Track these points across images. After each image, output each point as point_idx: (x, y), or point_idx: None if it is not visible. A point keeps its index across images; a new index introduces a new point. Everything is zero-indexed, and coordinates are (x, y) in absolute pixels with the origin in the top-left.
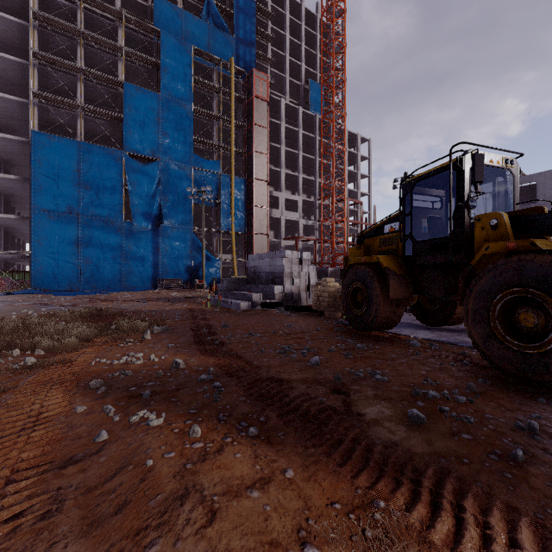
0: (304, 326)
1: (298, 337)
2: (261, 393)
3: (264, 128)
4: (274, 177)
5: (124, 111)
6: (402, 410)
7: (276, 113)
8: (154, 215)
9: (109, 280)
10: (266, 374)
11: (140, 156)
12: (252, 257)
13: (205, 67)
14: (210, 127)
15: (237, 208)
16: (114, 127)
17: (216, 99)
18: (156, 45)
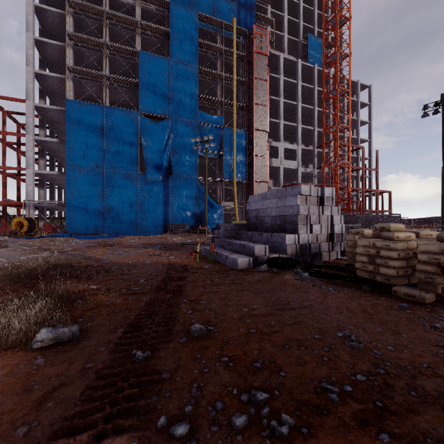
0: (390, 346)
1: None
2: None
3: (264, 81)
4: (273, 129)
5: (139, 77)
6: None
7: (275, 70)
8: (165, 167)
9: (127, 225)
10: None
11: (153, 116)
12: (253, 198)
13: (210, 32)
14: (214, 86)
15: (238, 158)
16: (132, 93)
17: (219, 60)
18: (167, 17)
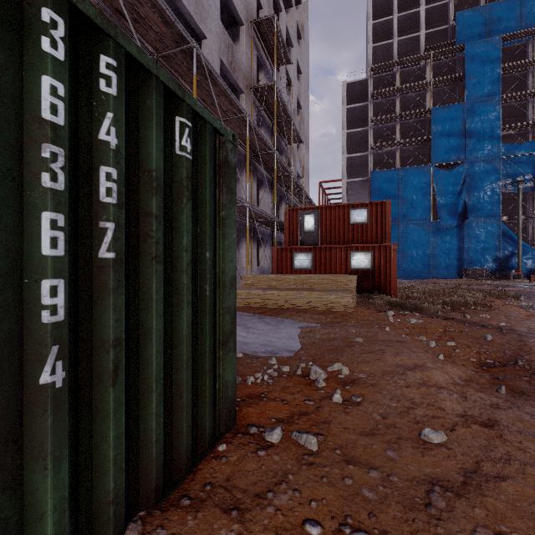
0: None
1: None
2: None
3: None
4: None
5: (432, 132)
6: None
7: None
8: (459, 212)
9: (420, 270)
10: None
11: (444, 164)
12: None
13: (516, 46)
14: (523, 106)
15: None
16: (421, 147)
17: (531, 73)
18: (459, 59)
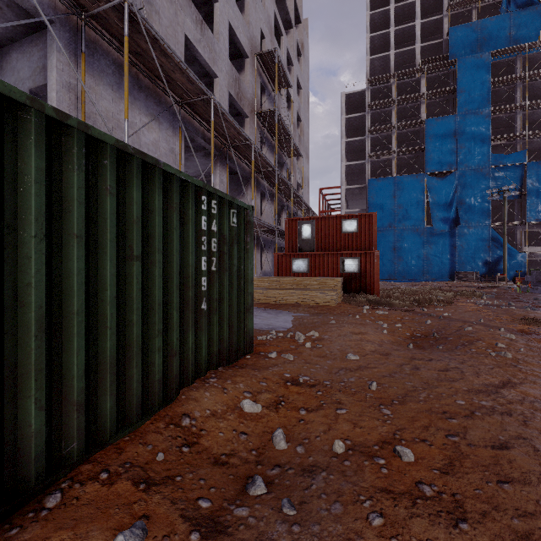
0: None
1: None
2: None
3: None
4: None
5: (426, 142)
6: None
7: None
8: (451, 218)
9: (415, 273)
10: None
11: (438, 173)
12: None
13: (505, 61)
14: (512, 118)
15: None
16: (416, 156)
17: (519, 87)
18: (452, 73)
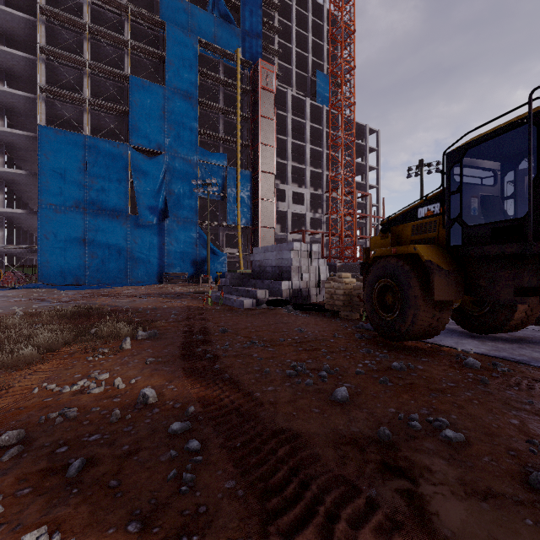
0: (317, 331)
1: (312, 348)
2: (263, 472)
3: (270, 120)
4: (281, 170)
5: (130, 105)
6: (539, 539)
7: (282, 105)
8: (160, 208)
9: (115, 275)
10: (270, 420)
11: (145, 150)
12: (257, 250)
13: (211, 60)
14: (216, 120)
15: (243, 201)
16: (120, 121)
17: (221, 92)
18: (162, 38)
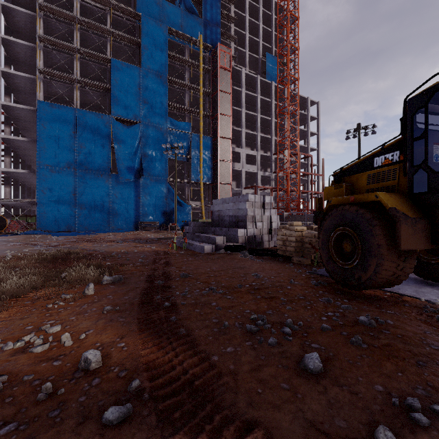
0: (273, 276)
1: (271, 296)
2: None
3: (227, 94)
4: (236, 136)
5: (111, 83)
6: None
7: (238, 82)
8: (136, 168)
9: (100, 223)
10: (231, 402)
11: (124, 120)
12: (216, 202)
13: (178, 45)
14: (183, 95)
15: (205, 162)
16: (104, 96)
17: (187, 71)
18: (138, 27)
